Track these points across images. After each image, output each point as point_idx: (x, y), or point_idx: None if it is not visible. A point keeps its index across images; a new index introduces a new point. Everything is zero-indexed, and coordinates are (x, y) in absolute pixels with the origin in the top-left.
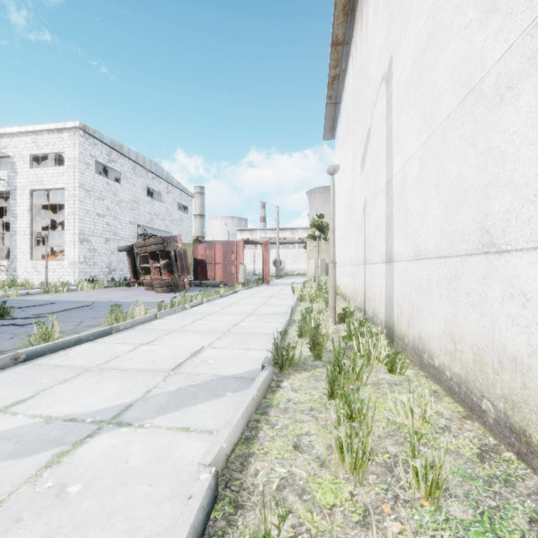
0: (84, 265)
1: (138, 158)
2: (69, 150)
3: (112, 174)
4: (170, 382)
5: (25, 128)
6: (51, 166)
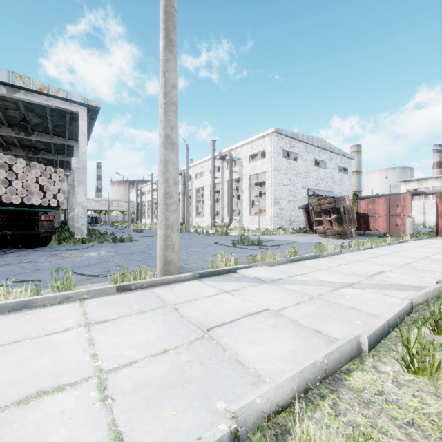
0: (276, 218)
1: (308, 139)
2: (268, 147)
3: (289, 155)
4: (369, 280)
5: (247, 140)
6: (256, 158)
